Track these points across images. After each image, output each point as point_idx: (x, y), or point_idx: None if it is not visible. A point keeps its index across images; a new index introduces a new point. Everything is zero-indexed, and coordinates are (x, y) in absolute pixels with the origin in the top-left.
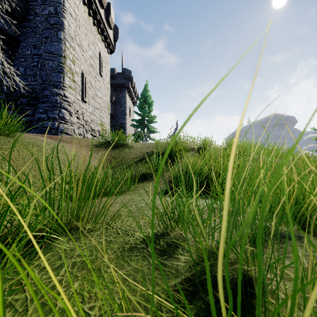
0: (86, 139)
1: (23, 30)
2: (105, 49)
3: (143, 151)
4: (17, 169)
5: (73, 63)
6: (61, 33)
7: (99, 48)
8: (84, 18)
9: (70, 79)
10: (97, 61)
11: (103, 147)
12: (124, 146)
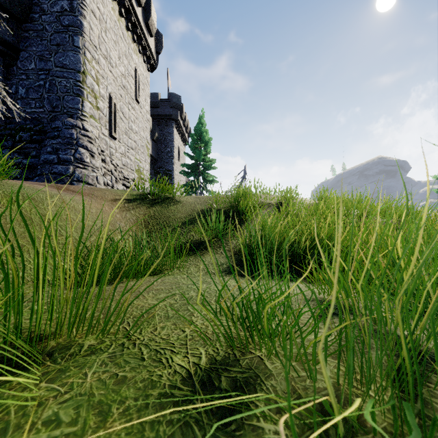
0: (113, 190)
1: (24, 34)
2: (143, 64)
3: (197, 208)
4: None
5: (96, 82)
6: (78, 39)
7: (134, 63)
8: (113, 19)
9: (92, 105)
10: (132, 81)
11: (137, 202)
12: (169, 200)
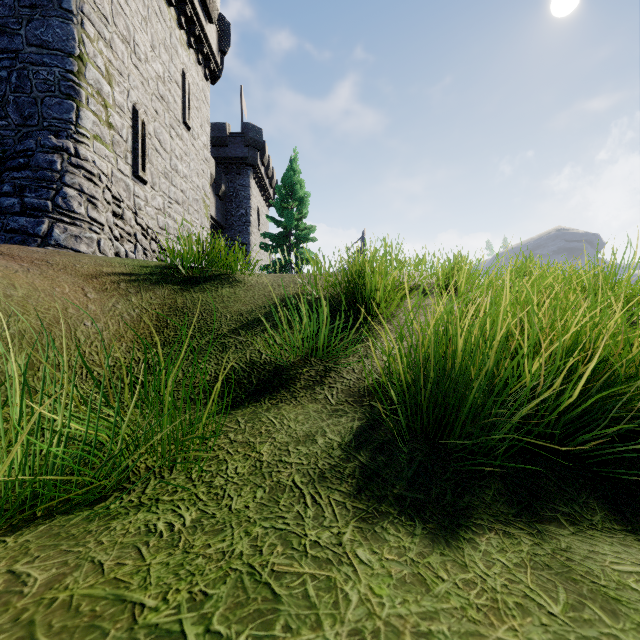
0: (106, 257)
1: None
2: (198, 68)
3: (276, 294)
4: None
5: (106, 79)
6: None
7: (182, 63)
8: None
9: (97, 118)
10: (177, 91)
11: (151, 281)
12: (221, 279)
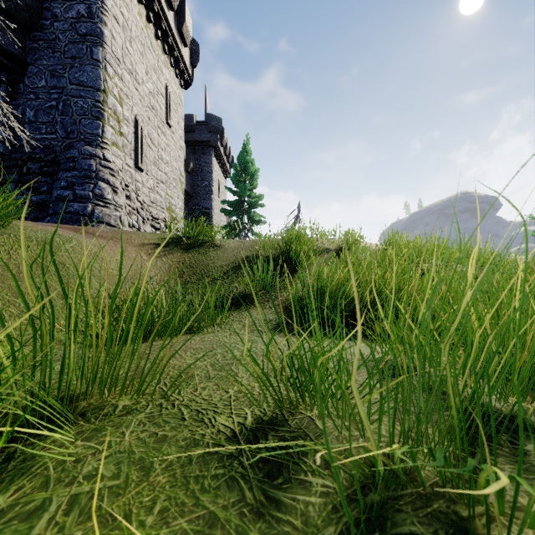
0: (141, 233)
1: (33, 45)
2: (176, 80)
3: (241, 255)
4: (2, 286)
5: (119, 102)
6: (98, 51)
7: (165, 79)
8: (139, 26)
9: (114, 130)
10: (162, 101)
11: (169, 248)
12: (207, 245)
